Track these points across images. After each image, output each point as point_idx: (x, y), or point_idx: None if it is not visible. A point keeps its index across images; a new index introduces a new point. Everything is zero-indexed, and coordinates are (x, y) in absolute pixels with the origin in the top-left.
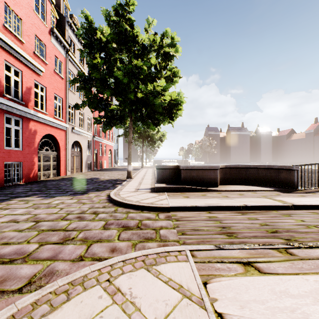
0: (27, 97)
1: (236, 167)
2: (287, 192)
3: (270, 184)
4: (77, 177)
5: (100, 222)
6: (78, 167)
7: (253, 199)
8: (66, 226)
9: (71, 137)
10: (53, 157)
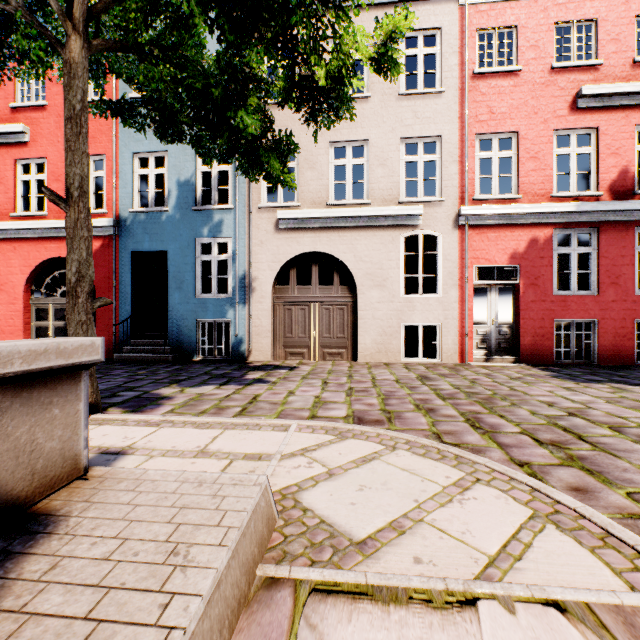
0: None
1: None
2: None
3: None
4: None
5: None
6: None
7: None
8: (594, 435)
9: None
10: None
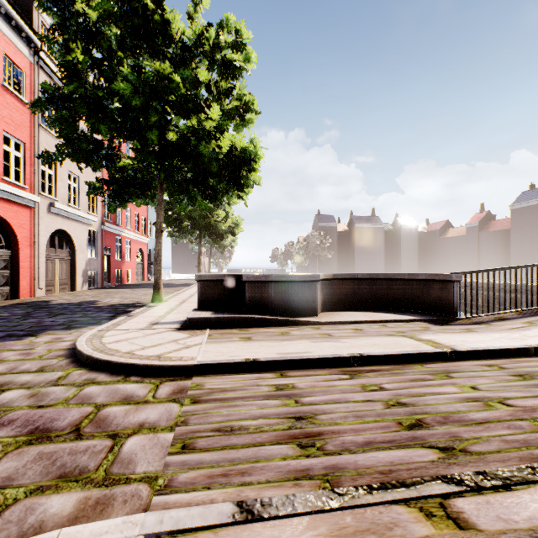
0: None
1: (353, 277)
2: (442, 322)
3: (413, 309)
4: (53, 301)
5: None
6: (66, 281)
7: (379, 340)
8: None
9: (46, 222)
10: (0, 261)
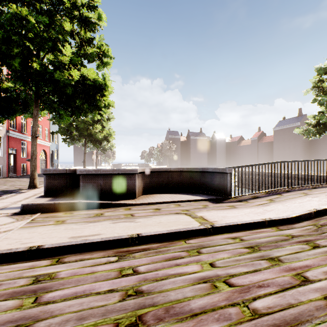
0: None
1: (167, 170)
2: (219, 201)
3: (205, 191)
4: None
5: None
6: None
7: (166, 218)
8: None
9: None
10: None
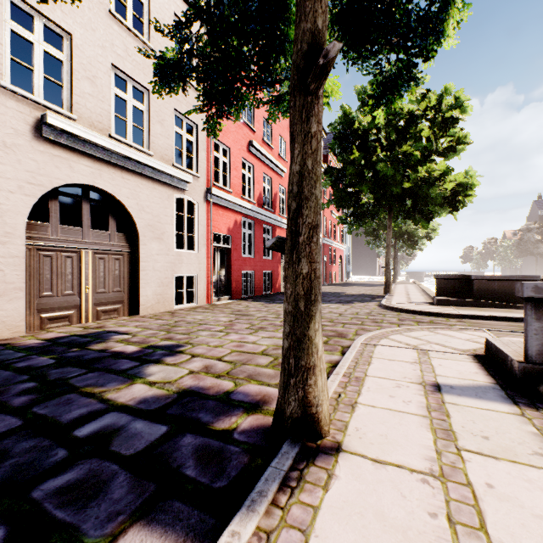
0: (274, 204)
1: None
2: None
3: None
4: None
5: (392, 318)
6: None
7: None
8: (366, 317)
9: None
10: None
